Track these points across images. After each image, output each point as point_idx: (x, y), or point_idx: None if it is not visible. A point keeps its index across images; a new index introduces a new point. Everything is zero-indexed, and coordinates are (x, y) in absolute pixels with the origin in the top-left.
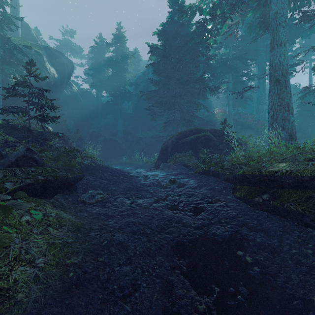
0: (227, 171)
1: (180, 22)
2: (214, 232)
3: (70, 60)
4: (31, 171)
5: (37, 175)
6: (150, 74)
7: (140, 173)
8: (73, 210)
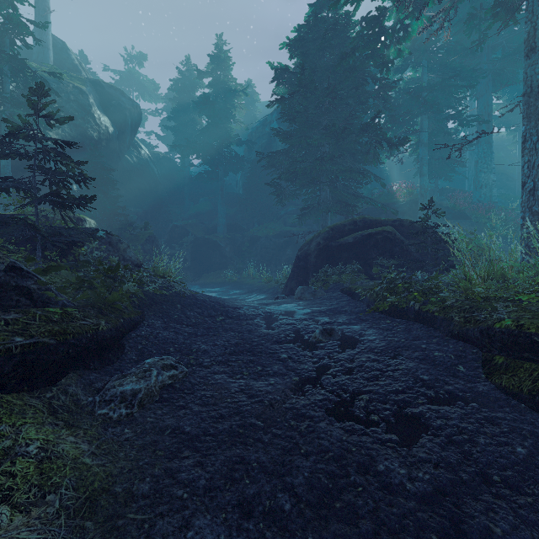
0: (454, 314)
1: (331, 21)
2: (482, 522)
3: (136, 102)
4: (5, 323)
5: (11, 336)
6: (274, 124)
7: (258, 307)
8: (99, 420)
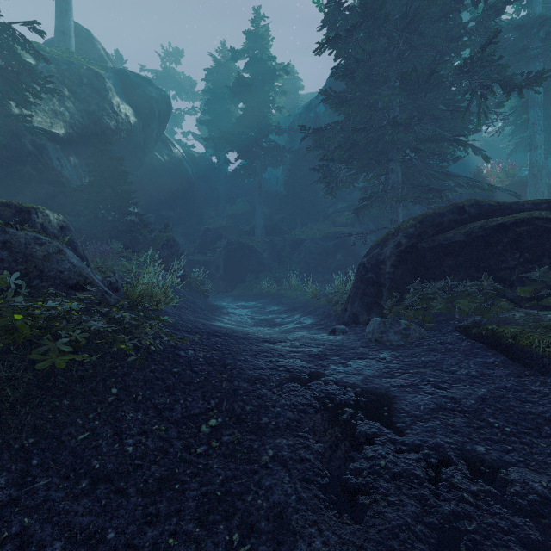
0: None
1: None
2: None
3: (164, 92)
4: None
5: None
6: (320, 107)
7: (303, 375)
8: None
